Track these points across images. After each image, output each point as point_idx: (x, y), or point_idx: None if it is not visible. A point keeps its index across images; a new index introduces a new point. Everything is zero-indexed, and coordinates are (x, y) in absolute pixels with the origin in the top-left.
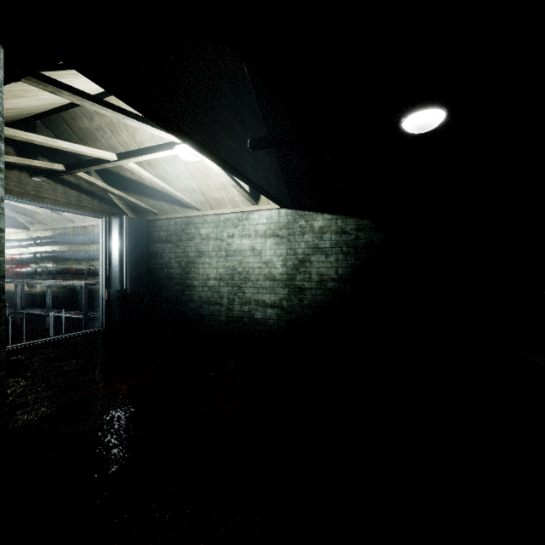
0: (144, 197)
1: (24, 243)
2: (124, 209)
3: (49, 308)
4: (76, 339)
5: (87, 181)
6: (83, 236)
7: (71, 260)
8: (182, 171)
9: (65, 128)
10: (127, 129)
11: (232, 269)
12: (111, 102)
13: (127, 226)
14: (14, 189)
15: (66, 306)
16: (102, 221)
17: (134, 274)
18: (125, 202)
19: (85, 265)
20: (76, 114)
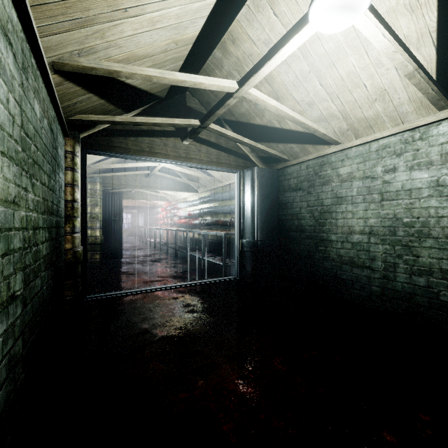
0: (273, 144)
1: (195, 202)
2: (256, 161)
3: (203, 253)
4: (214, 285)
5: (219, 134)
6: (226, 192)
7: (220, 213)
8: (316, 92)
9: (204, 90)
10: (252, 61)
11: (392, 219)
12: (235, 32)
13: (257, 177)
14: (170, 154)
15: (217, 251)
16: (237, 175)
17: (264, 226)
18: (256, 154)
19: (229, 217)
20: (209, 69)
